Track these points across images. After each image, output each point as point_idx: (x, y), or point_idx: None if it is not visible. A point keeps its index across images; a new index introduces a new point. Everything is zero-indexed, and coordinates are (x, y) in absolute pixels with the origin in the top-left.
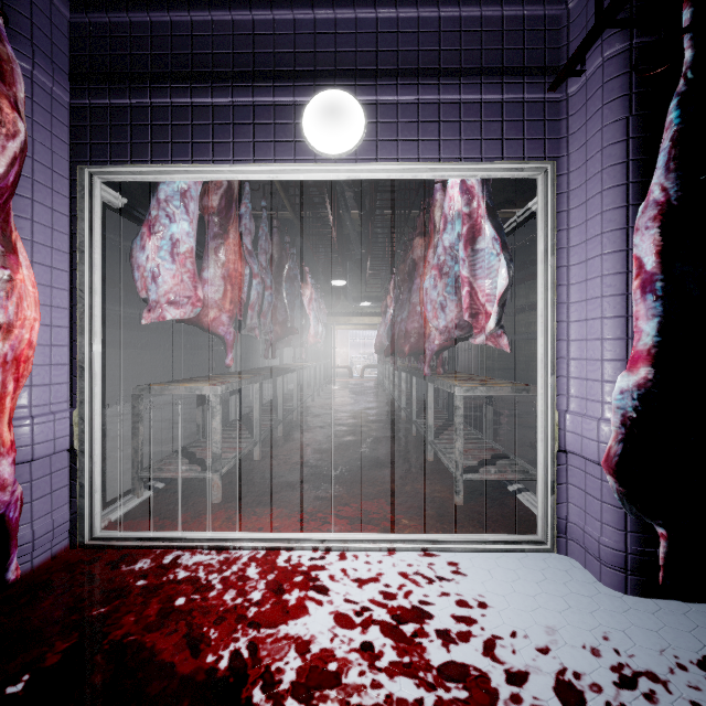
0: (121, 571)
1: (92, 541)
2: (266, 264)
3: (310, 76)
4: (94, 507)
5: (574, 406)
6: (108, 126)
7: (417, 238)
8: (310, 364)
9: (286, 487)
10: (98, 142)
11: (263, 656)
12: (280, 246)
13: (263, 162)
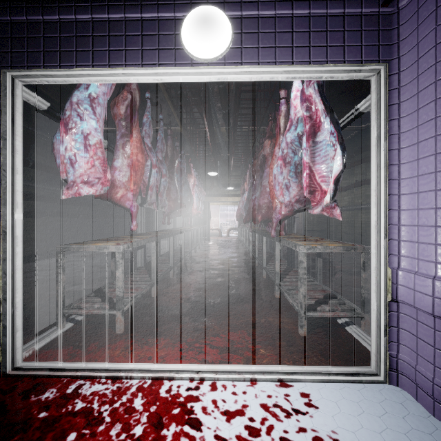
0: (29, 402)
1: (13, 370)
2: (162, 158)
3: None
4: (15, 344)
5: (404, 264)
6: (25, 38)
7: (267, 140)
8: (193, 228)
9: (172, 319)
10: (17, 51)
11: None
12: (172, 147)
13: (149, 66)
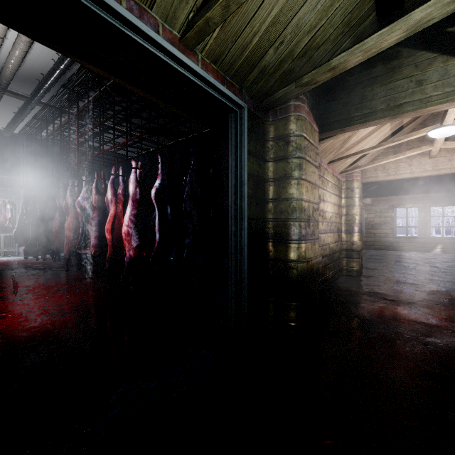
0: None
1: None
2: None
3: None
4: None
5: None
6: None
7: None
8: None
9: None
10: None
11: None
12: None
13: None
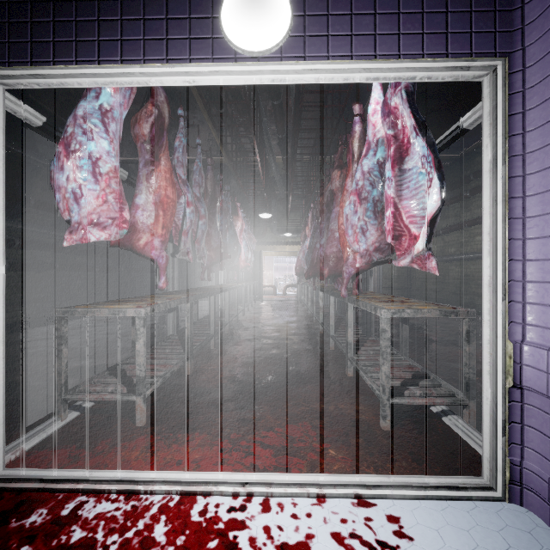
0: (8, 530)
1: None
2: (199, 195)
3: None
4: None
5: (532, 336)
6: (6, 23)
7: (336, 170)
8: (241, 284)
9: (212, 406)
10: None
11: None
12: (213, 181)
13: (177, 62)
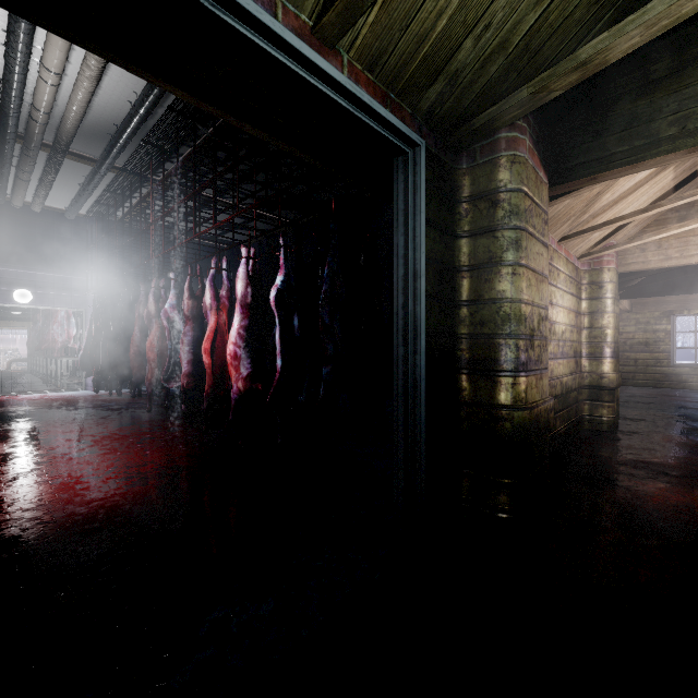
0: None
1: None
2: None
3: (16, 284)
4: None
5: None
6: None
7: None
8: None
9: None
10: None
11: (13, 399)
12: None
13: None
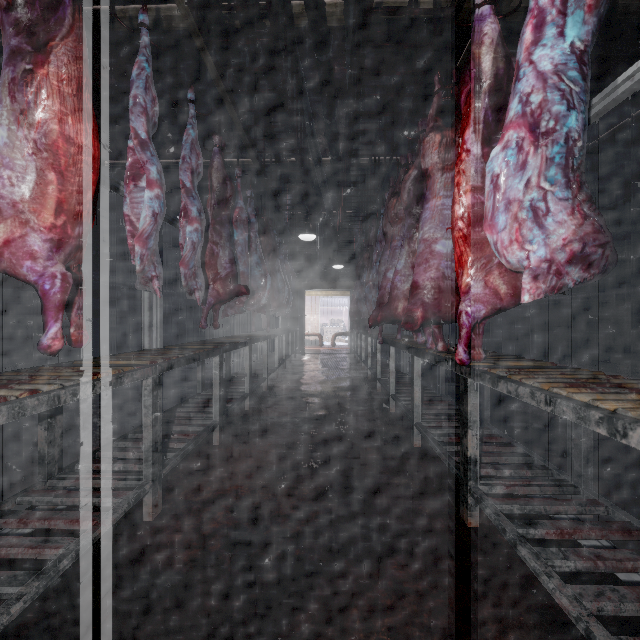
0: None
1: None
2: (192, 185)
3: None
4: None
5: None
6: None
7: (430, 134)
8: (272, 334)
9: None
10: None
11: None
12: (223, 171)
13: None
